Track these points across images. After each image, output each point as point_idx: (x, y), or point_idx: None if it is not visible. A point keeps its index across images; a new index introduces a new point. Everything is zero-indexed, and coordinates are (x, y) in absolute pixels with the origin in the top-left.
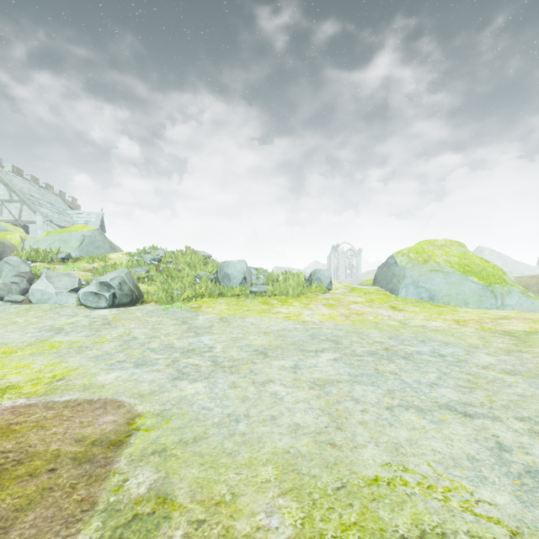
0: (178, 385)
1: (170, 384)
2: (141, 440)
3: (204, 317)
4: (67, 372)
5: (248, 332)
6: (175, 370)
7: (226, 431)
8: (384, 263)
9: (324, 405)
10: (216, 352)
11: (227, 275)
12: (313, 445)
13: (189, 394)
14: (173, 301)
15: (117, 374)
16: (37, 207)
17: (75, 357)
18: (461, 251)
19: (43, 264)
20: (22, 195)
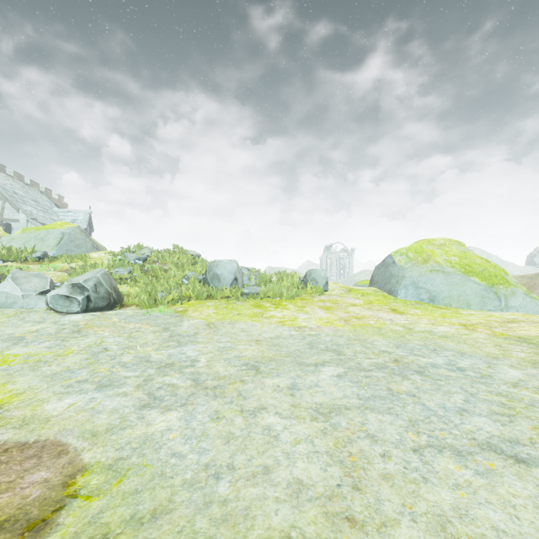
0: (145, 416)
1: (136, 415)
2: (74, 517)
3: (189, 322)
4: (9, 398)
5: (238, 340)
6: (146, 393)
7: (201, 497)
8: (381, 262)
9: (333, 446)
10: (198, 367)
11: (217, 276)
12: (324, 521)
13: (157, 431)
14: (156, 304)
15: (72, 400)
16: (20, 205)
17: (27, 376)
18: (460, 250)
19: (16, 264)
20: (4, 192)
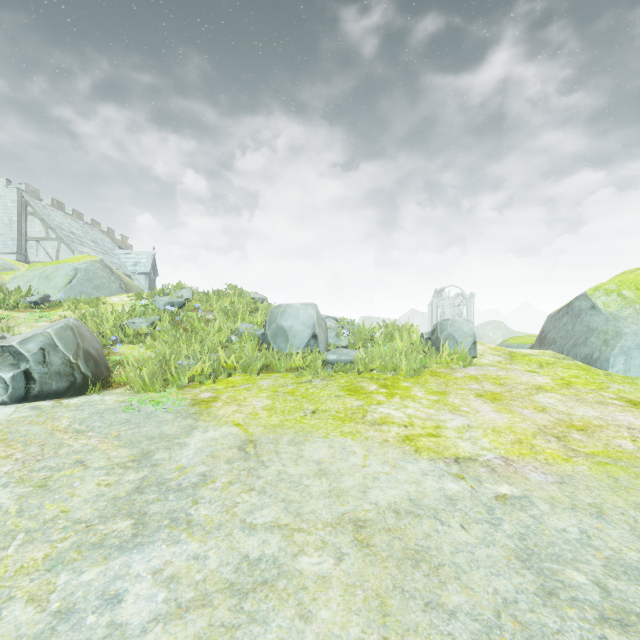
0: None
1: None
2: None
3: (204, 435)
4: None
5: (303, 520)
6: None
7: None
8: (564, 308)
9: None
10: None
11: (282, 331)
12: None
13: None
14: (167, 382)
15: None
16: (77, 246)
17: None
18: None
19: (2, 312)
20: (59, 232)
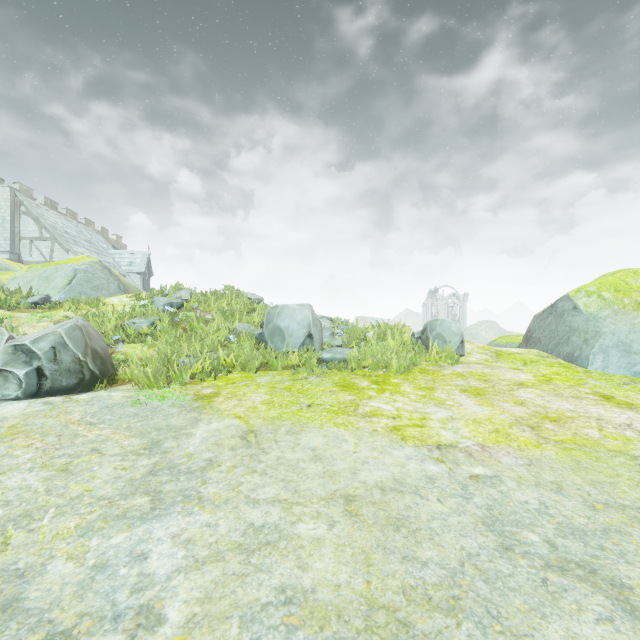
0: None
1: None
2: None
3: (208, 426)
4: None
5: (301, 496)
6: None
7: None
8: (548, 309)
9: None
10: None
11: (279, 330)
12: None
13: None
14: (170, 379)
15: None
16: (71, 246)
17: None
18: None
19: (3, 312)
20: (53, 232)
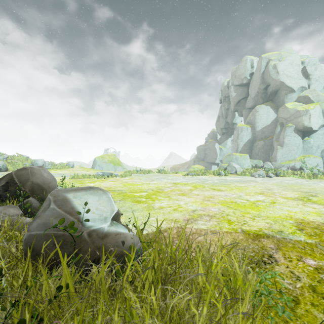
0: None
1: None
2: None
3: None
4: None
5: None
6: None
7: None
8: (94, 160)
9: None
10: None
11: (37, 163)
12: None
13: None
14: None
15: None
16: None
17: None
18: (114, 157)
19: None
20: None
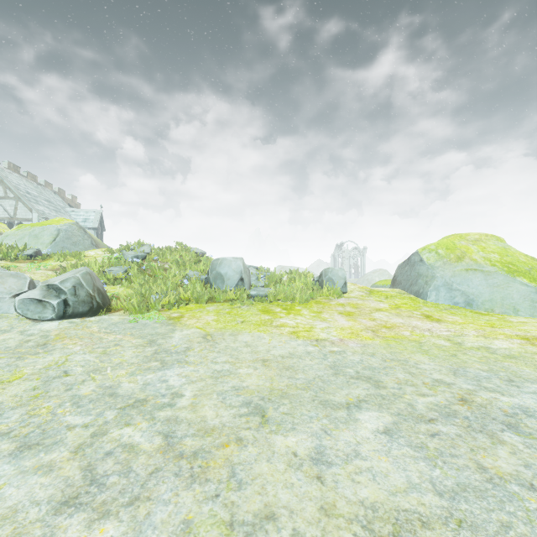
0: (55, 535)
1: (40, 530)
2: None
3: (182, 333)
4: None
5: (240, 360)
6: (83, 465)
7: None
8: (406, 261)
9: None
10: (179, 408)
11: (220, 276)
12: None
13: None
14: (148, 308)
15: None
16: (33, 204)
17: None
18: (500, 246)
19: (5, 263)
20: (17, 192)
